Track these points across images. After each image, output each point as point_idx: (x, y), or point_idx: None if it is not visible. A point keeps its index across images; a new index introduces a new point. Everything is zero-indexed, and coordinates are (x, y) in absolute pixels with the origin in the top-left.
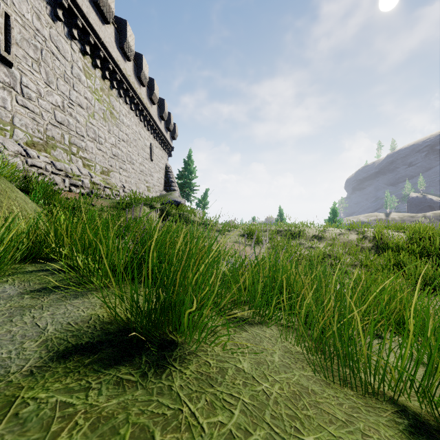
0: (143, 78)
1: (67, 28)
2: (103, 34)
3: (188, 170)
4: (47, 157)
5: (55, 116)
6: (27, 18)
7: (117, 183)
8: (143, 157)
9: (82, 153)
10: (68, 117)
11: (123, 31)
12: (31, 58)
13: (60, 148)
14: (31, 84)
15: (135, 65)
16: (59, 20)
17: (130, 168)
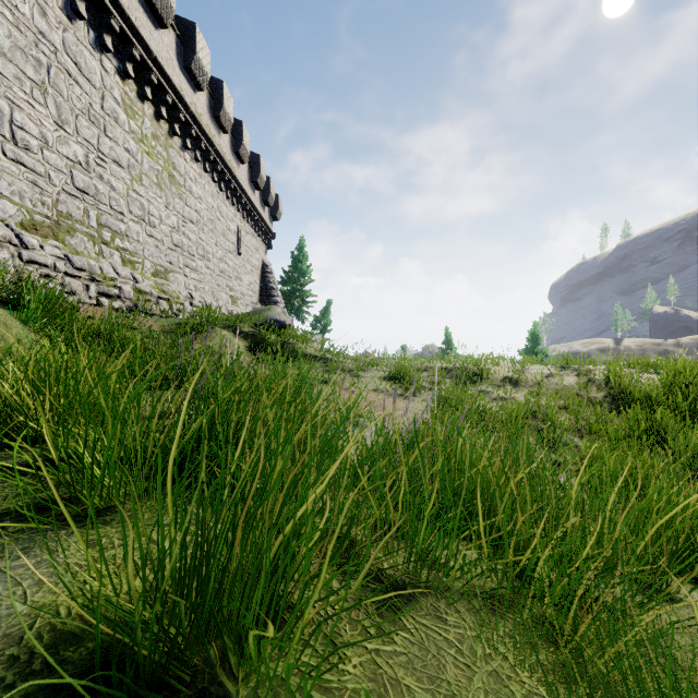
0: (224, 119)
1: (95, 33)
2: (156, 44)
3: (298, 270)
4: (59, 247)
5: (73, 179)
6: (22, 12)
7: (180, 292)
8: (224, 249)
9: (121, 242)
10: (96, 182)
11: (190, 41)
12: (29, 79)
13: (82, 232)
14: (29, 124)
15: (210, 98)
16: (80, 18)
17: (204, 267)
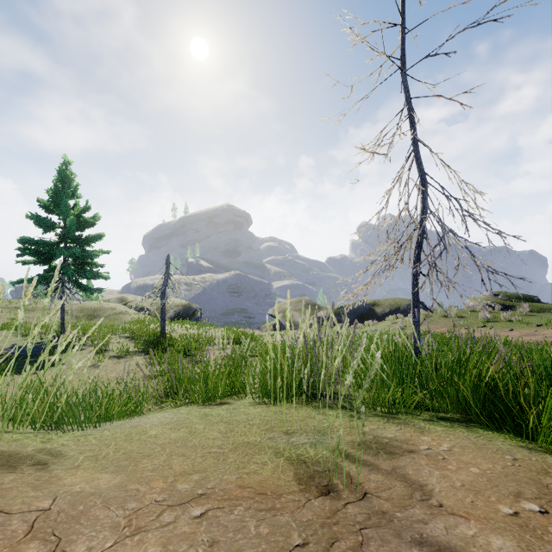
0: None
1: None
2: None
3: None
4: None
5: None
6: None
7: None
8: None
9: None
10: None
11: None
12: None
13: None
14: None
15: None
16: None
17: None
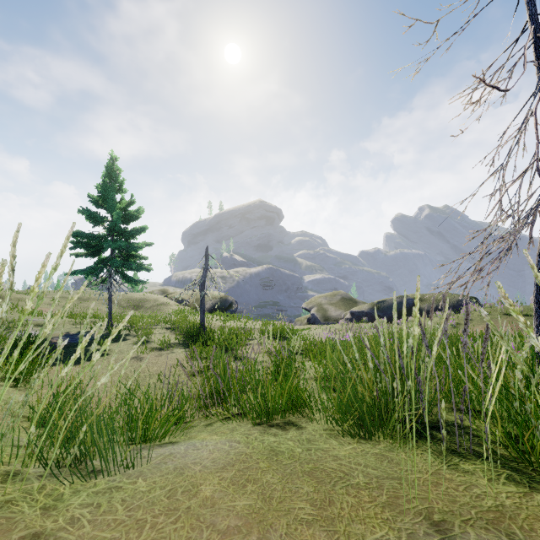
0: None
1: None
2: None
3: None
4: None
5: None
6: None
7: None
8: None
9: None
10: None
11: None
12: None
13: None
14: None
15: None
16: None
17: None
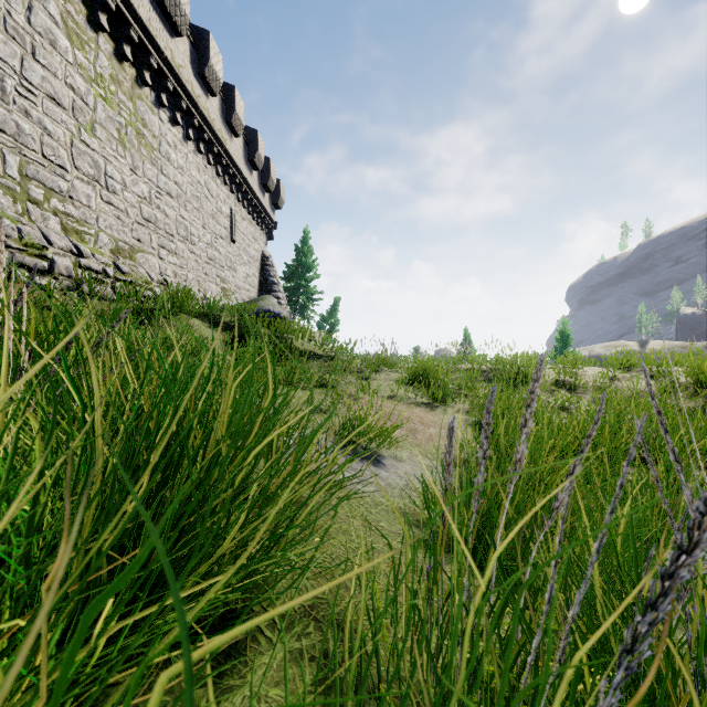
0: (211, 77)
1: None
2: None
3: (302, 265)
4: None
5: None
6: None
7: (150, 276)
8: (214, 233)
9: (61, 204)
10: (17, 118)
11: None
12: None
13: None
14: None
15: (193, 50)
16: None
17: (186, 251)
